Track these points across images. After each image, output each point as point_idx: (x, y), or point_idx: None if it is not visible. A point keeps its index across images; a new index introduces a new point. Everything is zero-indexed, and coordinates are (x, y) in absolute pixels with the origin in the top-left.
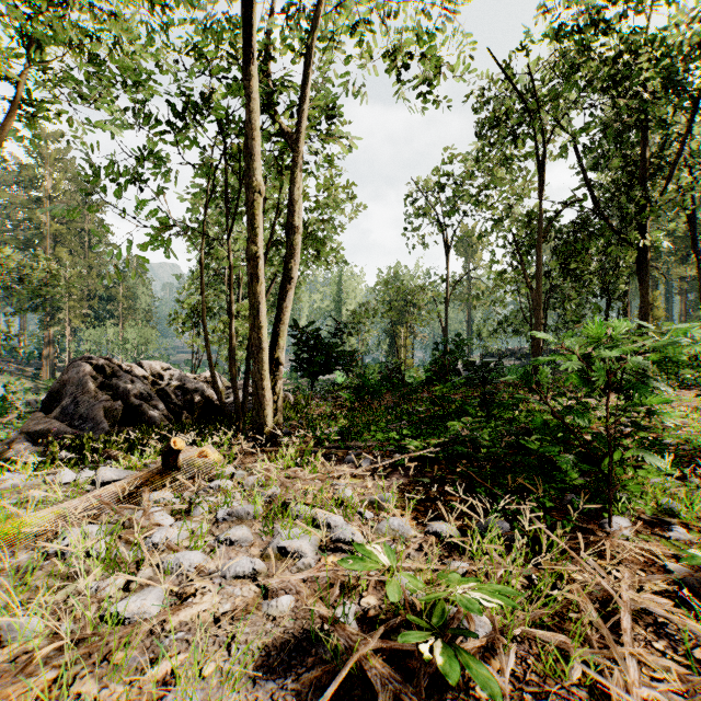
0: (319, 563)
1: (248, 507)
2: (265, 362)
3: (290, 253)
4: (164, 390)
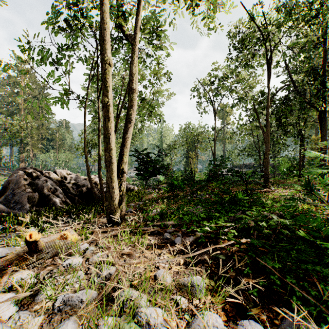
0: None
1: (82, 295)
2: (114, 171)
3: (131, 105)
4: (66, 185)
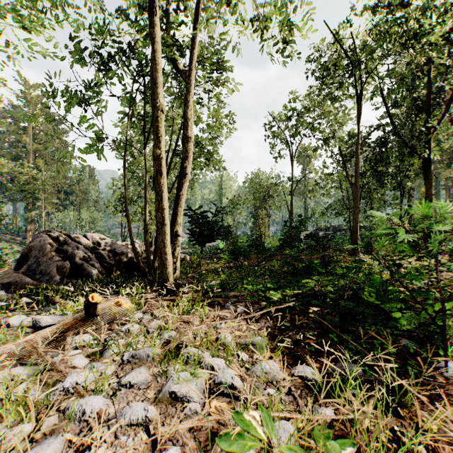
0: (203, 410)
1: (148, 350)
2: (167, 234)
3: (186, 156)
4: (101, 253)
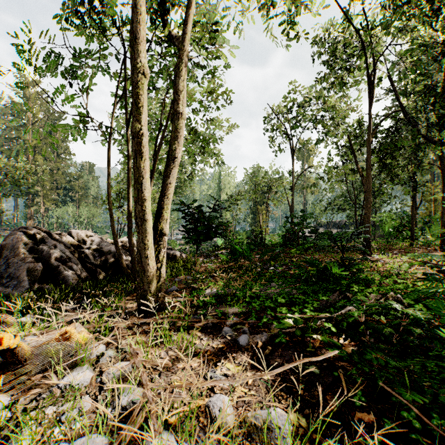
0: None
1: None
2: (148, 232)
3: (174, 135)
4: (84, 252)
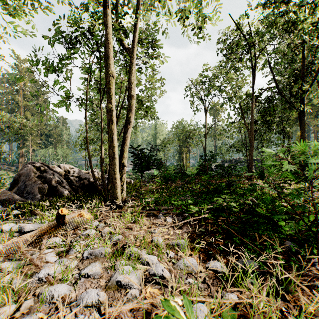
0: (141, 295)
1: (101, 249)
2: (116, 165)
3: (130, 109)
4: (70, 178)
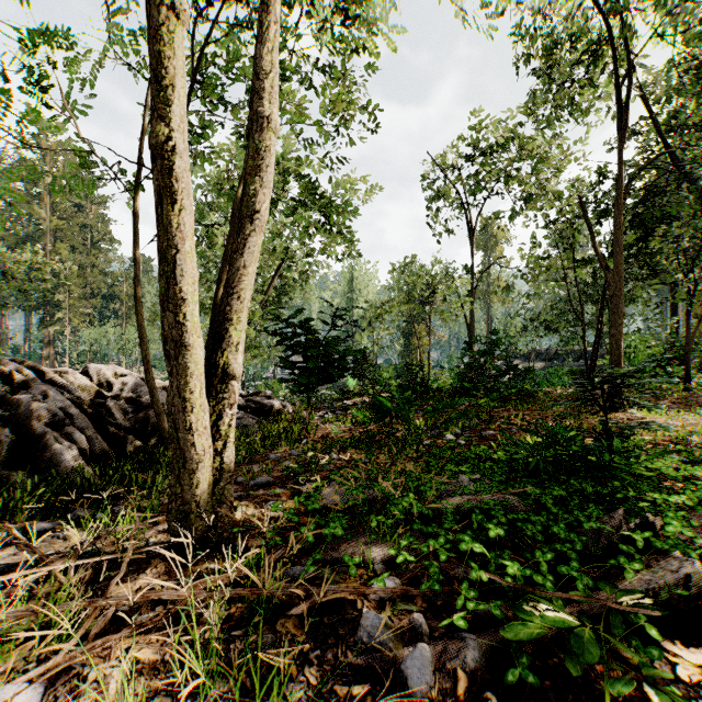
0: None
1: None
2: (192, 373)
3: (254, 166)
4: (106, 405)
